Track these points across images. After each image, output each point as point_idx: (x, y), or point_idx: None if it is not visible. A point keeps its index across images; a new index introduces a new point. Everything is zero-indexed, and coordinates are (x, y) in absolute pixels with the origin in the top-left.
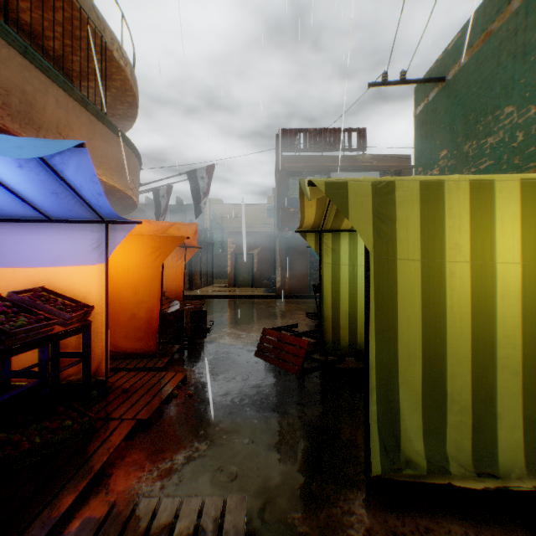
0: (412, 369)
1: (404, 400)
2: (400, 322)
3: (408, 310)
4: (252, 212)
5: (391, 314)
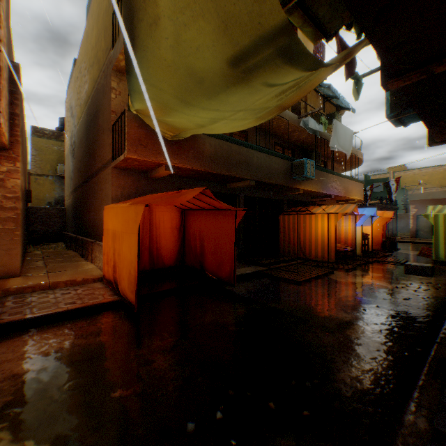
0: (440, 244)
1: (439, 249)
2: (438, 236)
3: (439, 234)
4: (439, 173)
5: (436, 235)
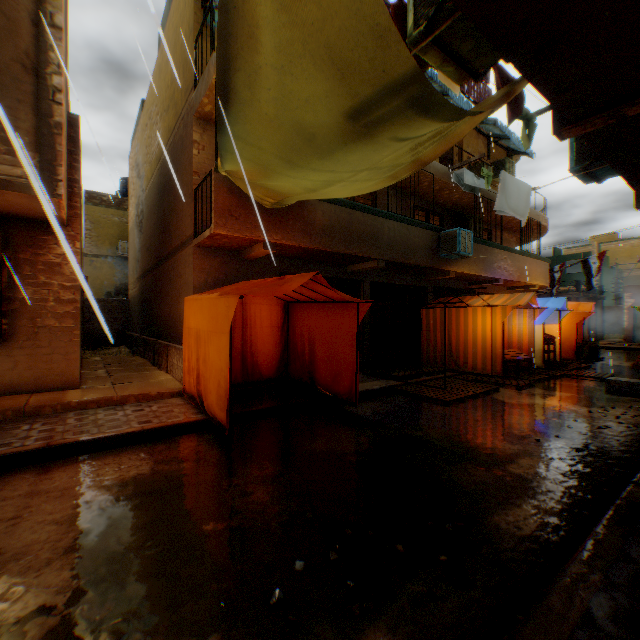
0: None
1: None
2: None
3: None
4: None
5: None
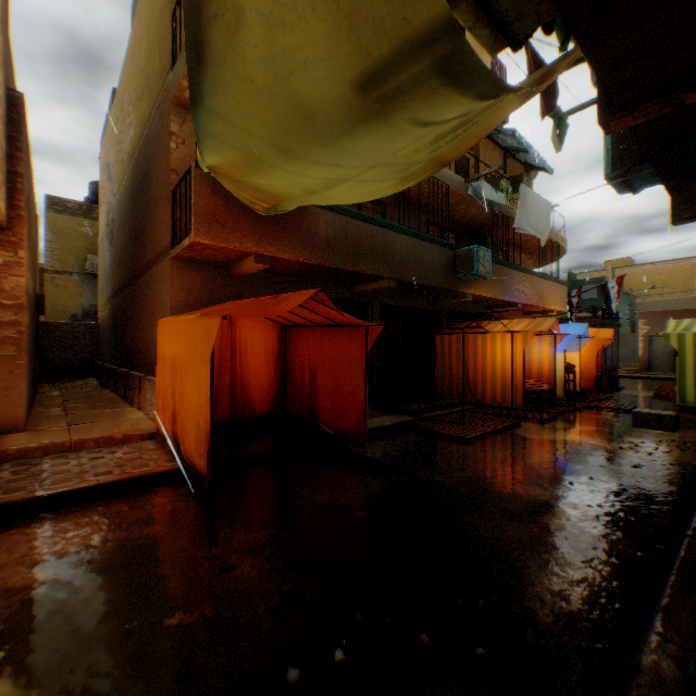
0: (688, 380)
1: (685, 387)
2: (684, 368)
3: (687, 365)
4: (684, 269)
5: (681, 366)
